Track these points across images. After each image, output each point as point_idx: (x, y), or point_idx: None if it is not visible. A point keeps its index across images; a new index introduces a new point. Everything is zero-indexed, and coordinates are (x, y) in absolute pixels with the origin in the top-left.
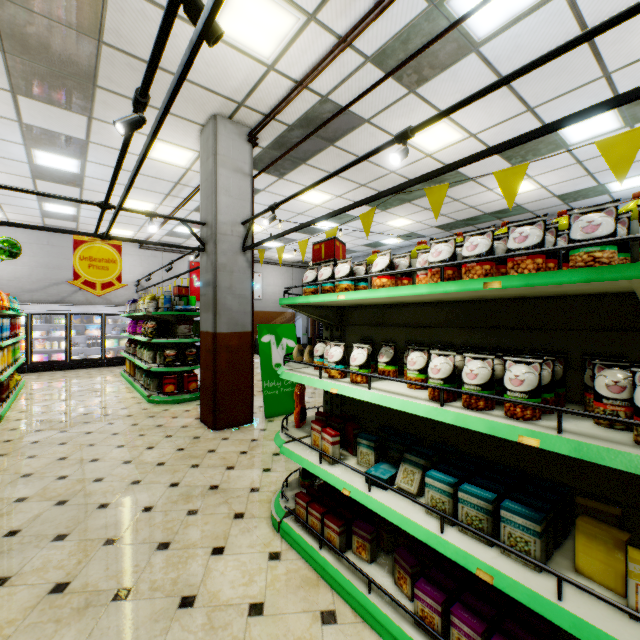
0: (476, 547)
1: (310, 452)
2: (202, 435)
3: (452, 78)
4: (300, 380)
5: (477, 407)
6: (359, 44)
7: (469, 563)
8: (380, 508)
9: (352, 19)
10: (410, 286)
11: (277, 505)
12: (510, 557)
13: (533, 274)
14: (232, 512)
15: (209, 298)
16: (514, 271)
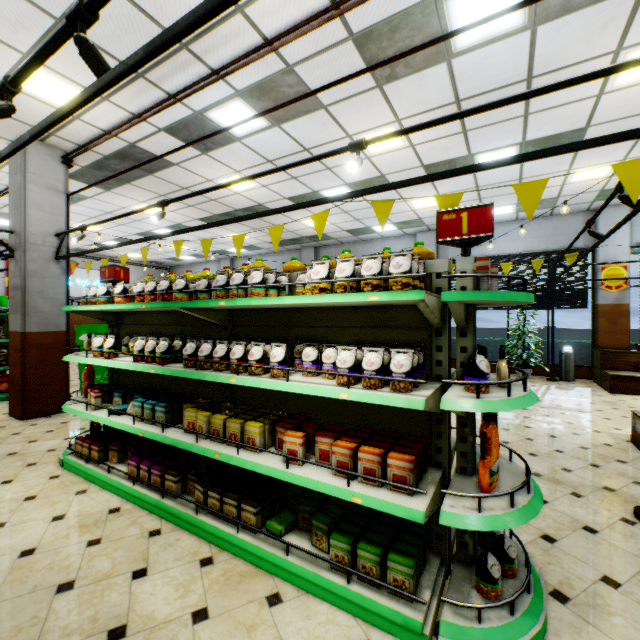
0: (146, 426)
1: (84, 407)
2: (9, 425)
3: (231, 152)
4: (74, 360)
5: (149, 362)
6: (151, 120)
7: (138, 432)
8: (111, 423)
9: (139, 107)
10: (120, 304)
11: (65, 451)
12: (158, 426)
13: (153, 303)
14: (26, 463)
15: (18, 301)
16: (158, 300)
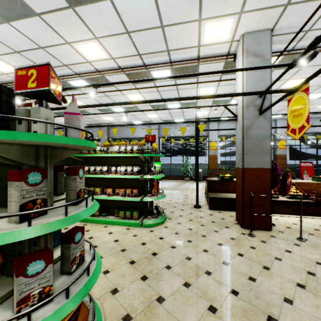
0: None
1: None
2: None
3: (75, 93)
4: None
5: None
6: None
7: None
8: None
9: None
10: None
11: None
12: None
13: None
14: None
15: None
16: None
